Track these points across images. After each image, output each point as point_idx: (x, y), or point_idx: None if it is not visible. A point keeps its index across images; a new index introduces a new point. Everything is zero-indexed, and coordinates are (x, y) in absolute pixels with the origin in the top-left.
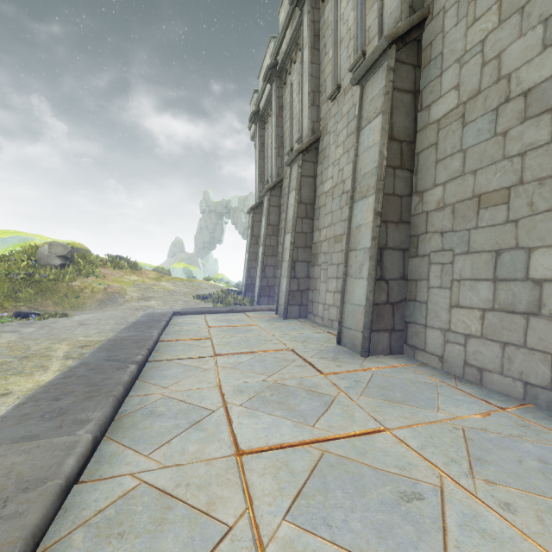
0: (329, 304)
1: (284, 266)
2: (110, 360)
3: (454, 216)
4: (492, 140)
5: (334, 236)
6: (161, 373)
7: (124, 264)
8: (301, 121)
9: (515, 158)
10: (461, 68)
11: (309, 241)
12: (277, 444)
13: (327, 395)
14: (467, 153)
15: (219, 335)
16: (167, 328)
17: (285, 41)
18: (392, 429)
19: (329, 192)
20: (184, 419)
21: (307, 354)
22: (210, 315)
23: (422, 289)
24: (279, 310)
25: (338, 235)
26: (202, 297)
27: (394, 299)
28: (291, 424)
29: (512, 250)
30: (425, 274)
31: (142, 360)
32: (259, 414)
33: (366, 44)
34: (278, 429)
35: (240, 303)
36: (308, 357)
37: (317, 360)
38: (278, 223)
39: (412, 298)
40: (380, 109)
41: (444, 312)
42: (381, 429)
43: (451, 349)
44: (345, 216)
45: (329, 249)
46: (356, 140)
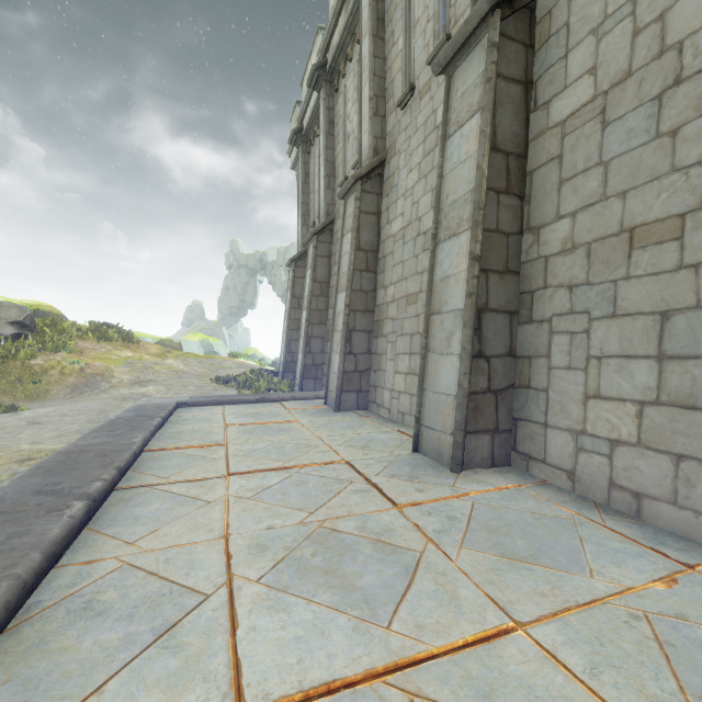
0: (400, 391)
1: (336, 337)
2: (44, 492)
3: (591, 261)
4: (653, 144)
5: (405, 296)
6: (131, 513)
7: (113, 334)
8: (359, 137)
9: (692, 168)
10: (598, 42)
11: (370, 302)
12: (320, 684)
13: (407, 550)
14: (611, 167)
15: (239, 439)
16: (163, 428)
17: (338, 31)
18: (527, 625)
19: (398, 235)
20: (146, 621)
21: (370, 469)
22: (230, 406)
23: (539, 370)
24: (330, 399)
25: (412, 293)
26: (223, 381)
27: (498, 385)
28: (347, 625)
29: (691, 311)
30: (544, 349)
31: (101, 491)
32: (289, 602)
33: (452, 24)
34: (323, 641)
35: (275, 388)
36: (372, 475)
37: (387, 479)
38: (327, 280)
39: (524, 384)
40: (478, 106)
41: (576, 405)
42: (510, 628)
43: (588, 462)
44: (422, 266)
45: (399, 314)
46: (441, 153)
